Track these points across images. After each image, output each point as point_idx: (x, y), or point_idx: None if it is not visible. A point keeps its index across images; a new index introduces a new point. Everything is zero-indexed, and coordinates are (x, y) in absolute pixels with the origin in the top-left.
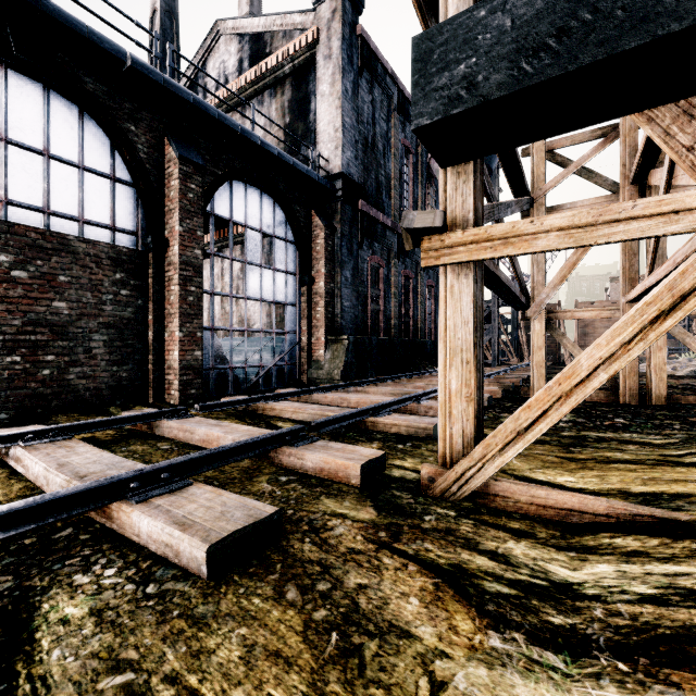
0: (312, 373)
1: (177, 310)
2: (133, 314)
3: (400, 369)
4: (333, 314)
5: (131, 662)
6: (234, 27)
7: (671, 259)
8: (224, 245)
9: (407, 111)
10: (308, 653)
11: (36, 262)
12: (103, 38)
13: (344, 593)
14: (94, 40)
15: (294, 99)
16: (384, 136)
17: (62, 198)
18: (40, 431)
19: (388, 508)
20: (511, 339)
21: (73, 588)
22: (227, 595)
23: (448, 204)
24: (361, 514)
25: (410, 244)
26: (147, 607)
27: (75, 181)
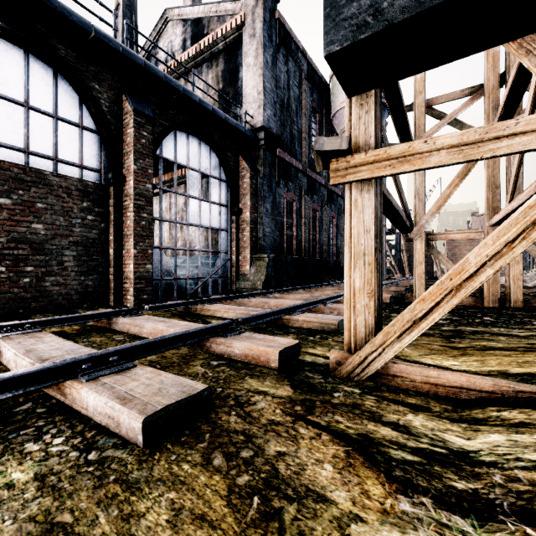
0: (240, 284)
1: (132, 232)
2: (97, 235)
3: (309, 281)
4: (256, 238)
5: (64, 526)
6: (179, 14)
7: (533, 185)
8: (171, 184)
9: (314, 80)
10: (231, 516)
11: (18, 192)
12: (72, 12)
13: (265, 459)
14: (64, 14)
15: (226, 69)
16: (296, 99)
17: (39, 141)
18: (16, 324)
19: (303, 386)
20: (395, 260)
21: (23, 455)
22: (160, 461)
23: (353, 132)
24: (280, 392)
25: (320, 166)
26: (86, 472)
27: (50, 127)
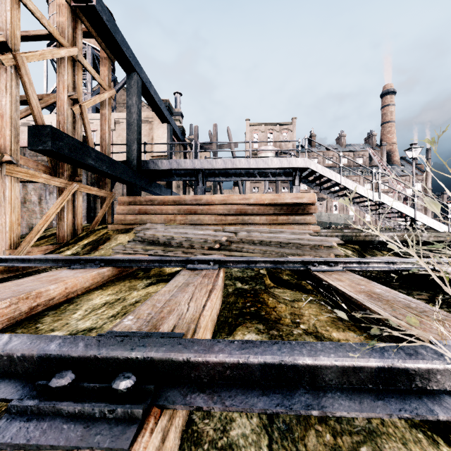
0: None
1: None
2: None
3: None
4: None
5: None
6: None
7: None
8: None
9: None
10: None
11: None
12: None
13: None
14: None
15: None
16: None
17: None
18: None
19: None
20: None
21: None
22: None
23: (13, 155)
24: None
25: None
26: None
27: None
